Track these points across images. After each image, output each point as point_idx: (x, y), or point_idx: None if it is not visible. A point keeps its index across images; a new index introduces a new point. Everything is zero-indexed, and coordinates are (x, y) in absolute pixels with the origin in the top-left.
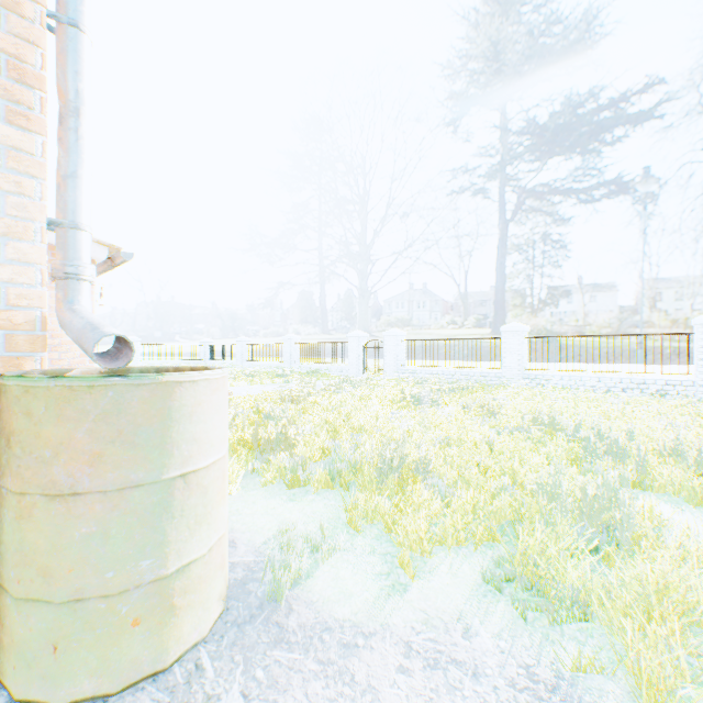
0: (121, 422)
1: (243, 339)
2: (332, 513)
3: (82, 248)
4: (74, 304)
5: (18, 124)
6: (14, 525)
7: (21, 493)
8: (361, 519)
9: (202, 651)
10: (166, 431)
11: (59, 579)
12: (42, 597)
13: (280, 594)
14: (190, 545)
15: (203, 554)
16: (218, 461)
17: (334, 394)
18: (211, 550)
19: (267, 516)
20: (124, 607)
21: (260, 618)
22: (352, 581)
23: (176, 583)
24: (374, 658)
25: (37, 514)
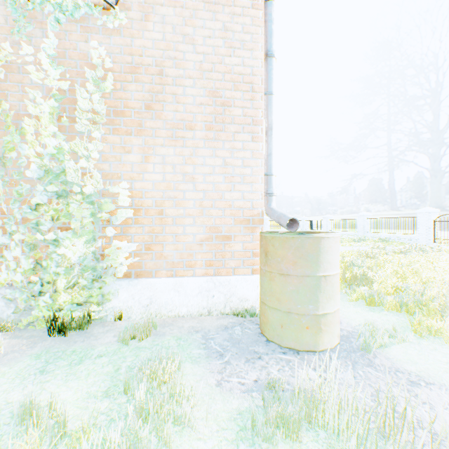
0: (302, 251)
1: (327, 217)
2: (401, 323)
3: (273, 183)
4: (270, 206)
5: (255, 141)
6: (268, 282)
7: (270, 272)
8: (425, 332)
9: (331, 353)
10: (317, 256)
11: (283, 303)
12: (277, 308)
13: (369, 346)
14: (326, 306)
15: (331, 312)
16: (336, 274)
17: (402, 256)
18: (334, 312)
19: (356, 315)
20: (303, 320)
21: (358, 353)
22: (416, 357)
23: (321, 319)
24: (431, 393)
25: (275, 279)
